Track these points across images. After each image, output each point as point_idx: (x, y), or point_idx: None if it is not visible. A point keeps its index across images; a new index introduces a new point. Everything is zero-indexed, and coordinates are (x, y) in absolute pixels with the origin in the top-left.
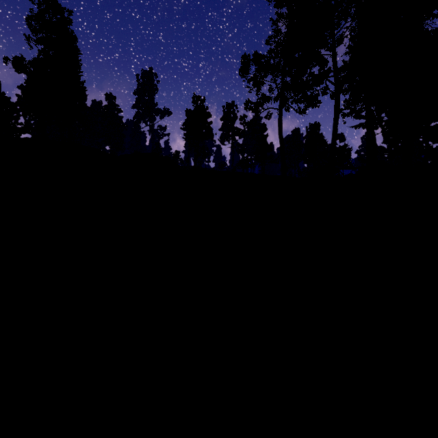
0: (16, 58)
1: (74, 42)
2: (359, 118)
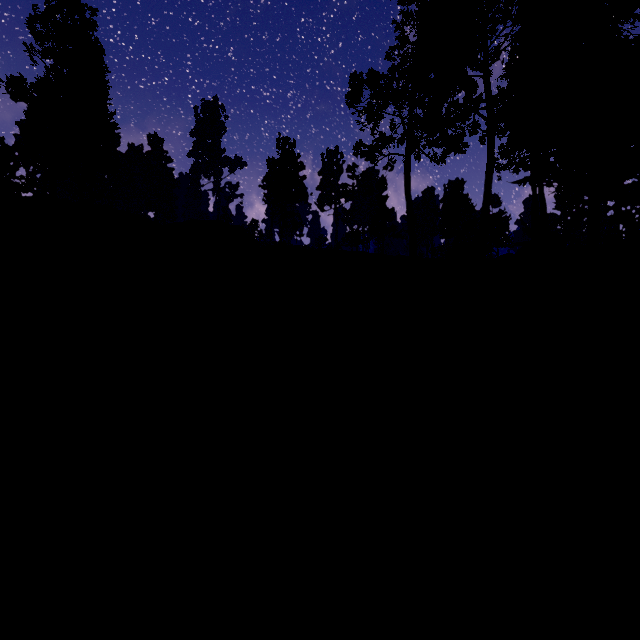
0: (11, 79)
1: (99, 54)
2: (525, 170)
